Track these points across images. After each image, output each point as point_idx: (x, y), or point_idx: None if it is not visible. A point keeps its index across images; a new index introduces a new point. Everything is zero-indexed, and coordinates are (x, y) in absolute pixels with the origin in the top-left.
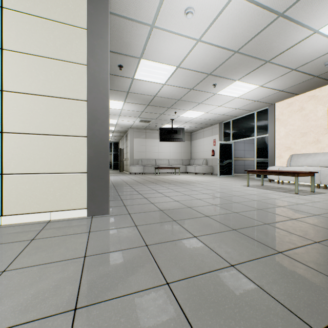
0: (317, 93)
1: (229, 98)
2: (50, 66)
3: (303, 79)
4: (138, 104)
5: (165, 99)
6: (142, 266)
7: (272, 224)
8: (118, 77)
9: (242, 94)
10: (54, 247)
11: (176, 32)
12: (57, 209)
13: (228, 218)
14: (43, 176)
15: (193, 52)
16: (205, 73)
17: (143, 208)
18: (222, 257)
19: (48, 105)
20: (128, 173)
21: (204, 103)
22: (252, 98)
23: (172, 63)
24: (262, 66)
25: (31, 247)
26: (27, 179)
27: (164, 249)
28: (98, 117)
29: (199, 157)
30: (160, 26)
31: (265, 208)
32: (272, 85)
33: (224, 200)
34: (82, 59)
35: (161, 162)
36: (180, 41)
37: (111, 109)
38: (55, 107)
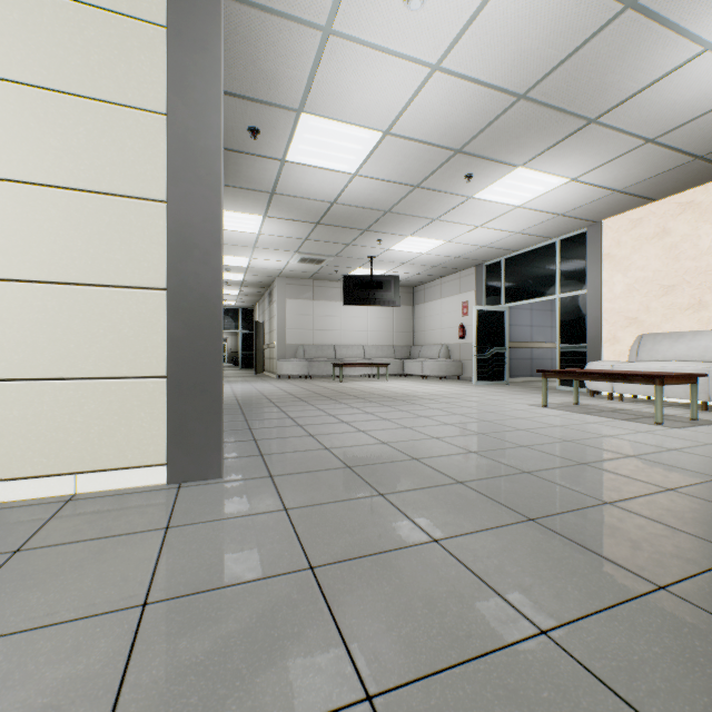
0: (699, 196)
1: (501, 208)
2: (75, 114)
3: (669, 164)
4: (296, 221)
5: (356, 210)
6: (297, 637)
7: (621, 503)
8: (249, 156)
9: (531, 198)
10: (66, 575)
11: (382, 47)
12: (93, 467)
13: (512, 488)
14: (58, 385)
15: (423, 97)
16: (449, 149)
17: (306, 461)
18: (512, 604)
19: (71, 210)
20: (275, 376)
21: (444, 219)
22: (553, 209)
23: (374, 124)
24: (578, 132)
25: (6, 576)
26: (17, 393)
27: (357, 580)
28: (194, 242)
29: (430, 340)
30: (345, 32)
31: (596, 462)
32: (600, 179)
33: (496, 440)
34: (155, 100)
35: (347, 353)
36: (393, 70)
37: (236, 233)
38: (86, 217)
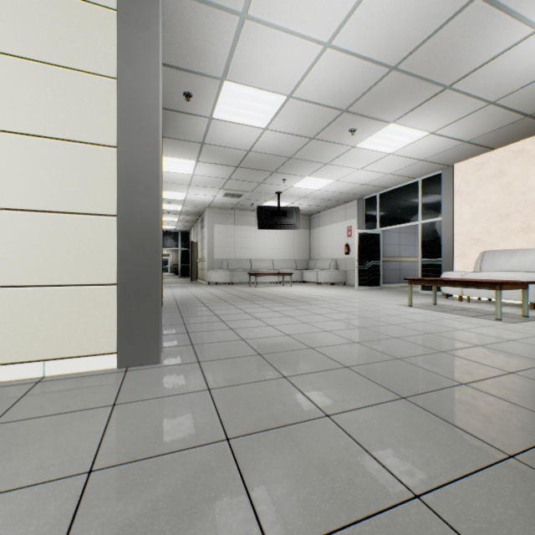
0: (528, 145)
1: (377, 155)
2: (43, 78)
3: (505, 121)
4: (221, 165)
5: (267, 157)
6: (213, 501)
7: (474, 384)
8: (185, 115)
9: (399, 147)
10: (29, 446)
11: (286, 28)
12: (58, 355)
13: (388, 371)
14: (30, 291)
15: (318, 68)
16: (337, 109)
17: (226, 349)
18: (390, 471)
19: (40, 153)
20: (205, 283)
21: (333, 163)
22: (416, 155)
23: (280, 90)
24: (436, 96)
25: None
26: None
27: (264, 450)
28: (138, 179)
29: (323, 255)
30: (257, 17)
31: (452, 350)
32: (452, 132)
33: (374, 332)
34: (107, 67)
35: (260, 265)
36: (294, 47)
37: (175, 174)
38: (53, 158)
